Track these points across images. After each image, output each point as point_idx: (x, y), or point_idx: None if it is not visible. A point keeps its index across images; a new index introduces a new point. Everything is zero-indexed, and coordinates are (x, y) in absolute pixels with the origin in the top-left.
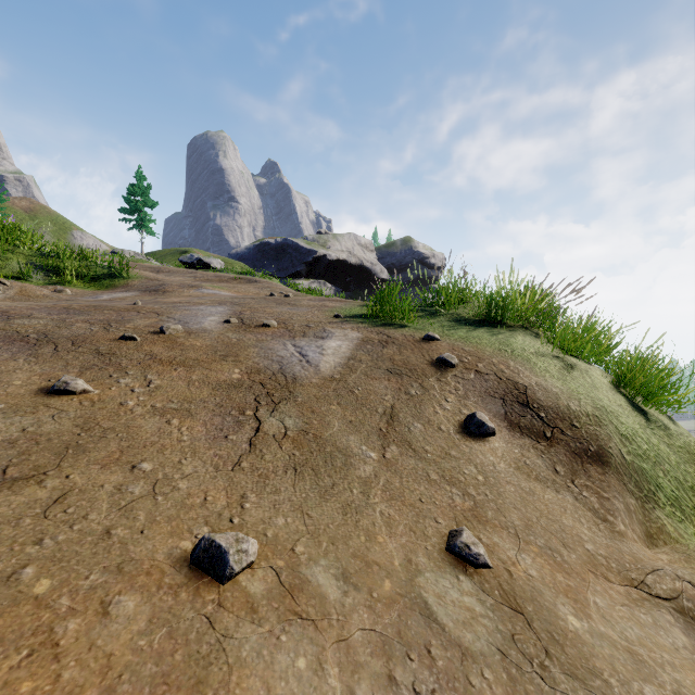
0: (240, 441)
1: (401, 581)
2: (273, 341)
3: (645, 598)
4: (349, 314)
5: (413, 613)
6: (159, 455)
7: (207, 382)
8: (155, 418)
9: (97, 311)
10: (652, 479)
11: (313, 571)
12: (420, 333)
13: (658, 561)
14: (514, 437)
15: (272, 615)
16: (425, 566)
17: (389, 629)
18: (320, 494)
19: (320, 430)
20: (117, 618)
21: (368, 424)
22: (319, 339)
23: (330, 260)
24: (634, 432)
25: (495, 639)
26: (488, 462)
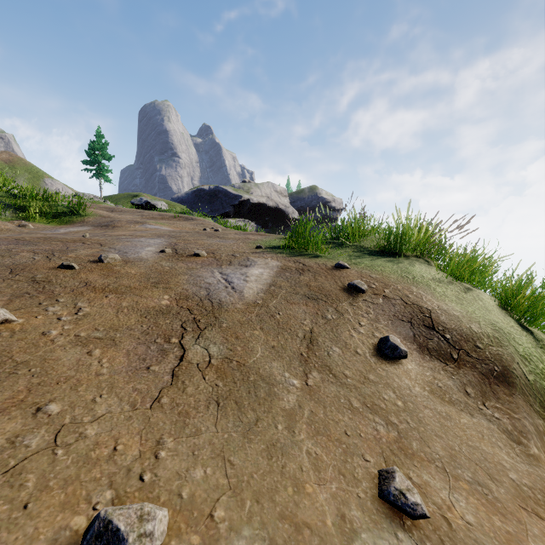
0: (162, 372)
1: None
2: (202, 269)
3: None
4: (269, 245)
5: None
6: (71, 393)
7: (136, 309)
8: (76, 349)
9: (45, 242)
10: None
11: None
12: (331, 262)
13: None
14: (424, 358)
15: None
16: (360, 523)
17: None
18: (244, 433)
19: (244, 357)
20: None
21: (290, 348)
22: (243, 267)
23: (253, 203)
24: (530, 353)
25: None
26: (404, 385)
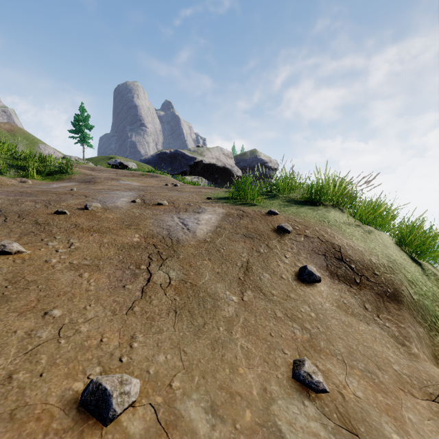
0: (134, 289)
1: (259, 410)
2: (164, 215)
3: None
4: (216, 197)
5: None
6: (68, 303)
7: (114, 244)
8: (71, 272)
9: (43, 194)
10: (432, 313)
11: (186, 406)
12: (265, 210)
13: None
14: (334, 282)
15: None
16: (277, 394)
17: None
18: (194, 332)
19: (196, 280)
20: None
21: (230, 274)
22: (196, 213)
23: (205, 163)
24: (417, 278)
25: None
26: (317, 301)
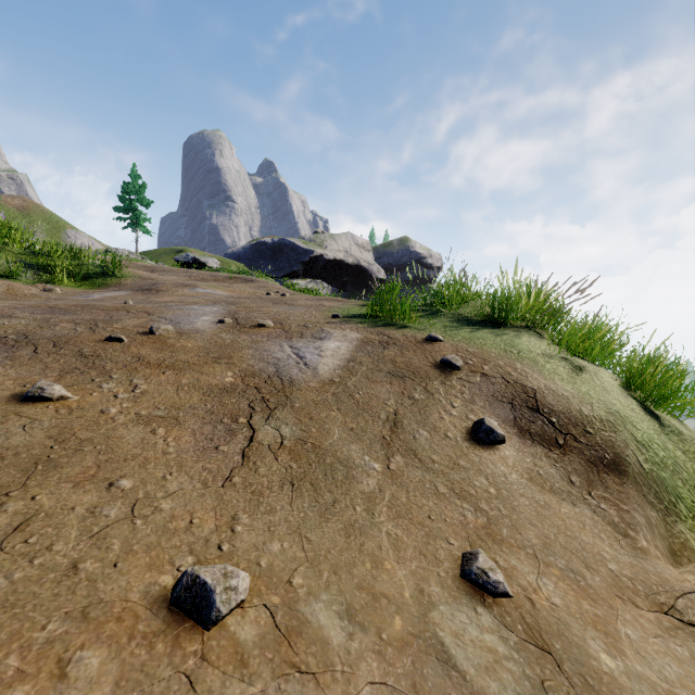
0: (232, 452)
1: (413, 617)
2: (268, 342)
3: (678, 627)
4: (347, 314)
5: (428, 658)
6: (140, 470)
7: (198, 387)
8: (139, 427)
9: (84, 310)
10: (671, 489)
11: (313, 609)
12: (422, 334)
13: (686, 582)
14: (524, 444)
15: (265, 668)
16: (438, 597)
17: (402, 681)
18: (320, 513)
19: (319, 439)
20: (77, 682)
21: (370, 431)
22: (317, 340)
23: (327, 259)
24: (650, 439)
25: (523, 687)
26: (499, 472)
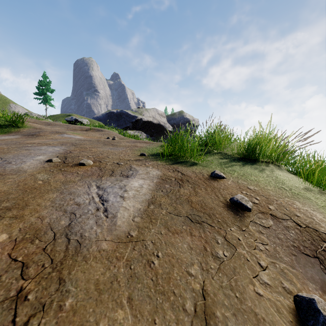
0: None
1: None
2: (79, 182)
3: None
4: (151, 152)
5: None
6: None
7: None
8: None
9: None
10: None
11: None
12: (207, 170)
13: None
14: None
15: None
16: None
17: None
18: None
19: None
20: None
21: None
22: (124, 178)
23: (144, 121)
24: None
25: None
26: None
